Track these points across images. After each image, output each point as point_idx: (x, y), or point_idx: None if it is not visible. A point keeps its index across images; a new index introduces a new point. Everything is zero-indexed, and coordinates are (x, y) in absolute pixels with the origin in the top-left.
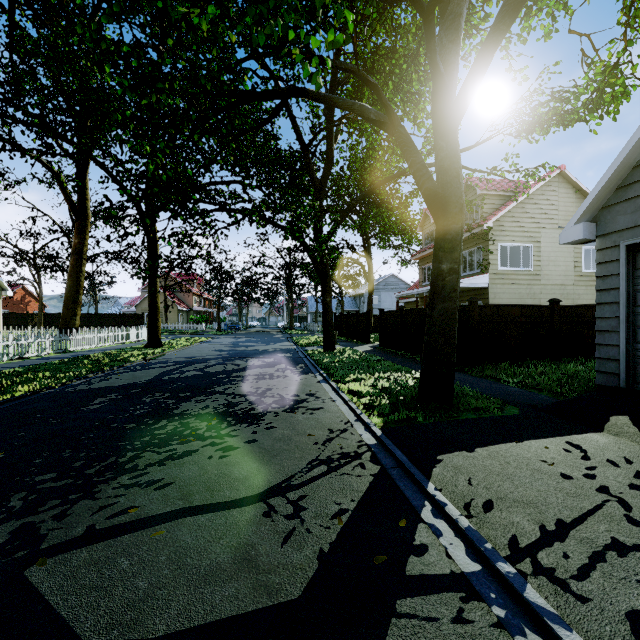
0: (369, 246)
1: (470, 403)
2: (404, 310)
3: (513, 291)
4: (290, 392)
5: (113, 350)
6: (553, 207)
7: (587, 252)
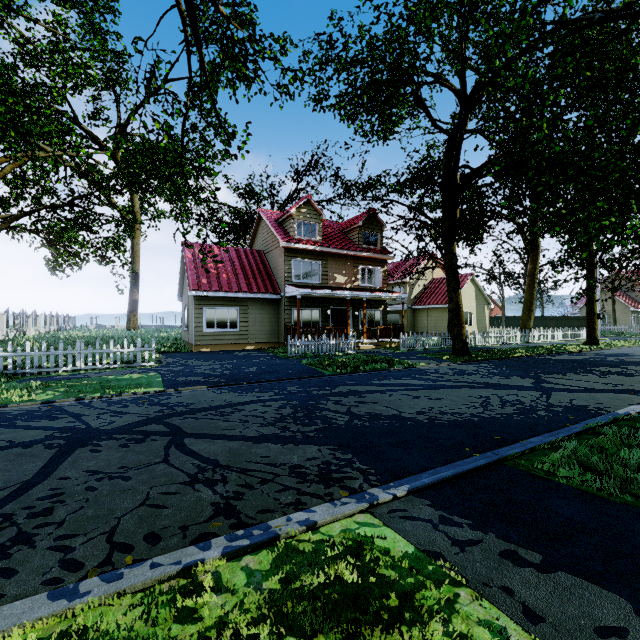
0: None
1: None
2: None
3: None
4: None
5: (557, 344)
6: None
7: None
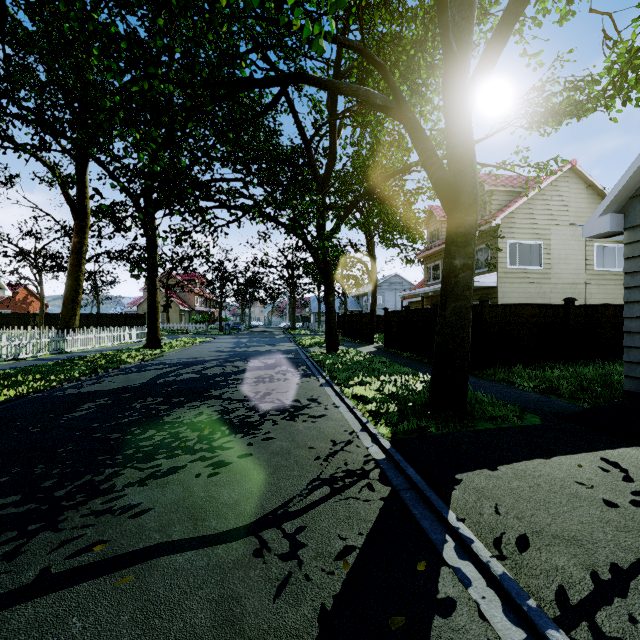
0: (373, 245)
1: (486, 411)
2: (409, 310)
3: (522, 290)
4: (290, 397)
5: (111, 351)
6: (564, 203)
7: (599, 250)
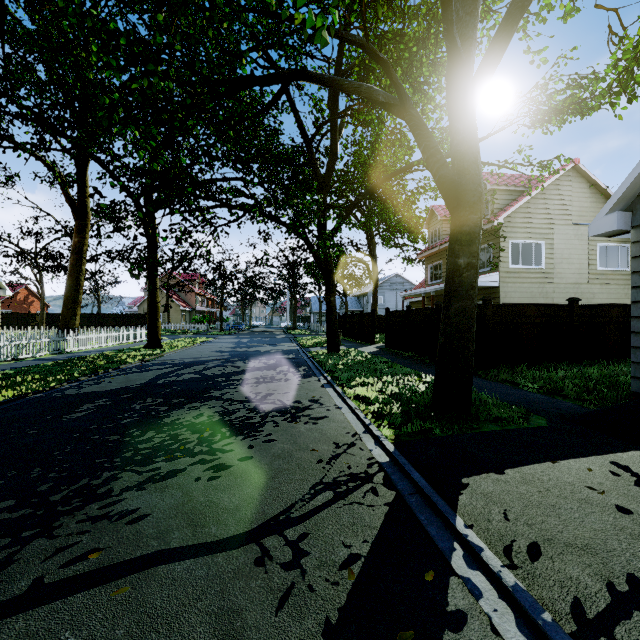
0: (374, 245)
1: (490, 412)
2: (411, 310)
3: (525, 290)
4: (292, 398)
5: (111, 351)
6: (566, 202)
7: (602, 249)
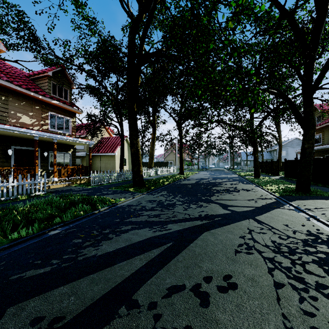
0: (279, 125)
1: (316, 193)
2: (297, 160)
3: None
4: (245, 188)
5: (170, 175)
6: None
7: None
